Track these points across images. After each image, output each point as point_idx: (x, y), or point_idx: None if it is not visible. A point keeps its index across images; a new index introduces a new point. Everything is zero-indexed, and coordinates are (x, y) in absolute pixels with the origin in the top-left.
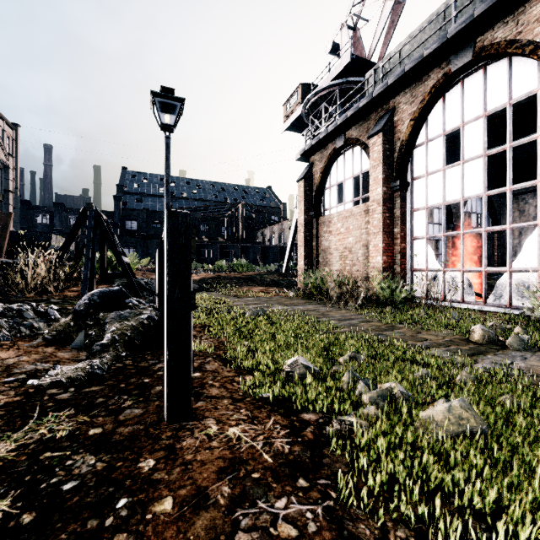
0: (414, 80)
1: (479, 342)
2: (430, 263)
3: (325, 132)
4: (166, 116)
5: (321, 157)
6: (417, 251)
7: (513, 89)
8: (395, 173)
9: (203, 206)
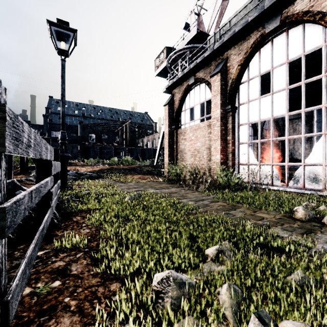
0: (241, 39)
1: (302, 220)
2: (251, 160)
3: (182, 73)
4: (62, 43)
5: (179, 90)
6: (242, 151)
7: (306, 45)
8: (228, 100)
9: (104, 122)
